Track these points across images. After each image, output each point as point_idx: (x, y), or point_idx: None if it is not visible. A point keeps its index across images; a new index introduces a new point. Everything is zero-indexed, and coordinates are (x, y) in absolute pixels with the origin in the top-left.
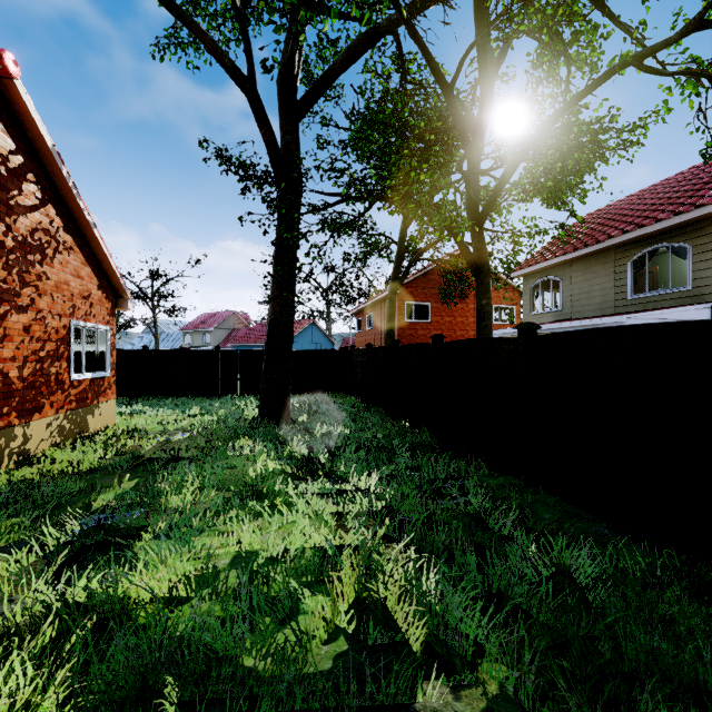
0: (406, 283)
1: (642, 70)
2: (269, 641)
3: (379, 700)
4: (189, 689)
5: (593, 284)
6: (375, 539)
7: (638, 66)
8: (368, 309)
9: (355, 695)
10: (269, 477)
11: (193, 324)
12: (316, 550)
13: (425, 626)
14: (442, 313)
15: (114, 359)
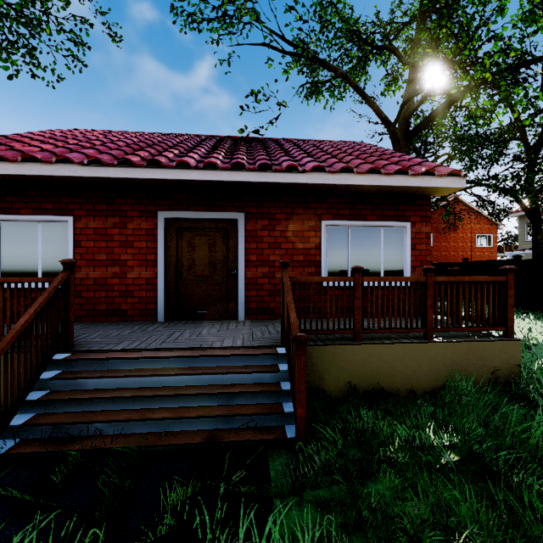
0: None
1: None
2: None
3: None
4: None
5: None
6: None
7: None
8: None
9: None
10: None
11: None
12: None
13: None
14: (440, 240)
15: None
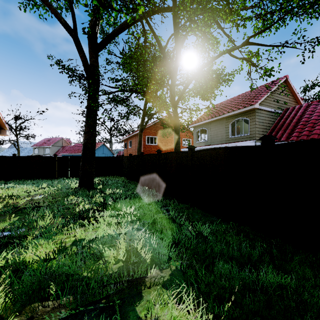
0: (146, 127)
1: (230, 55)
2: (92, 265)
3: (135, 276)
4: (60, 285)
5: (218, 131)
6: (133, 228)
7: (229, 53)
8: (130, 138)
9: (126, 276)
10: (86, 211)
11: (39, 143)
12: (109, 234)
13: (151, 253)
14: (162, 141)
15: None
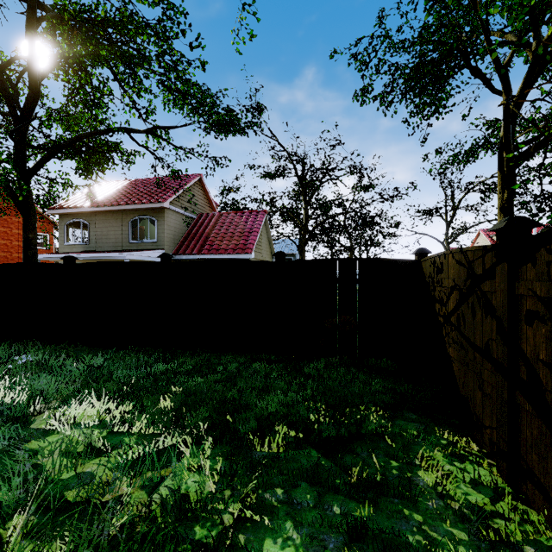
0: None
1: (130, 137)
2: None
3: (12, 415)
4: None
5: (110, 230)
6: None
7: (128, 134)
8: None
9: None
10: None
11: None
12: None
13: (28, 391)
14: None
15: None
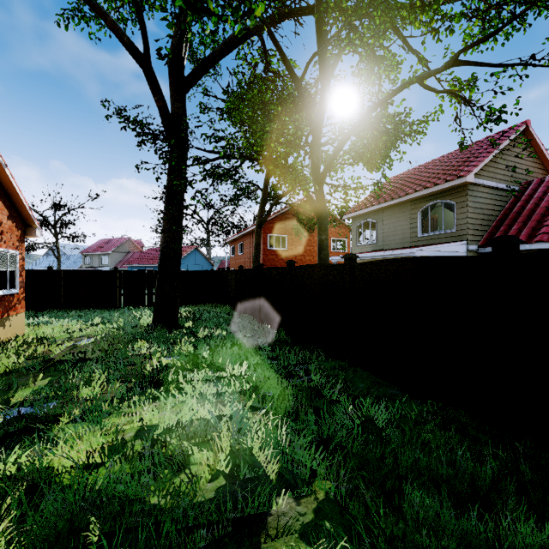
0: (269, 220)
1: (423, 87)
2: (169, 484)
3: (247, 512)
4: (108, 523)
5: (397, 225)
6: (245, 408)
7: (420, 84)
8: (240, 239)
9: (231, 511)
10: (164, 370)
11: (92, 248)
12: (202, 419)
13: (278, 462)
14: (295, 243)
15: (22, 279)
